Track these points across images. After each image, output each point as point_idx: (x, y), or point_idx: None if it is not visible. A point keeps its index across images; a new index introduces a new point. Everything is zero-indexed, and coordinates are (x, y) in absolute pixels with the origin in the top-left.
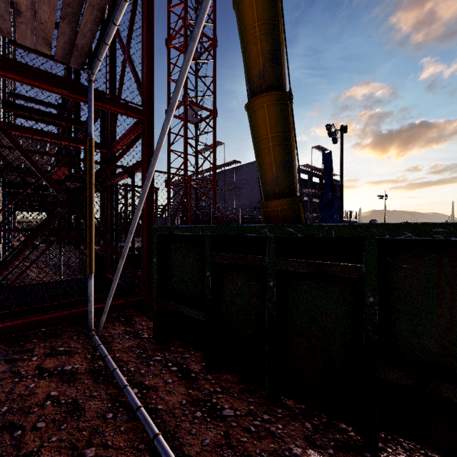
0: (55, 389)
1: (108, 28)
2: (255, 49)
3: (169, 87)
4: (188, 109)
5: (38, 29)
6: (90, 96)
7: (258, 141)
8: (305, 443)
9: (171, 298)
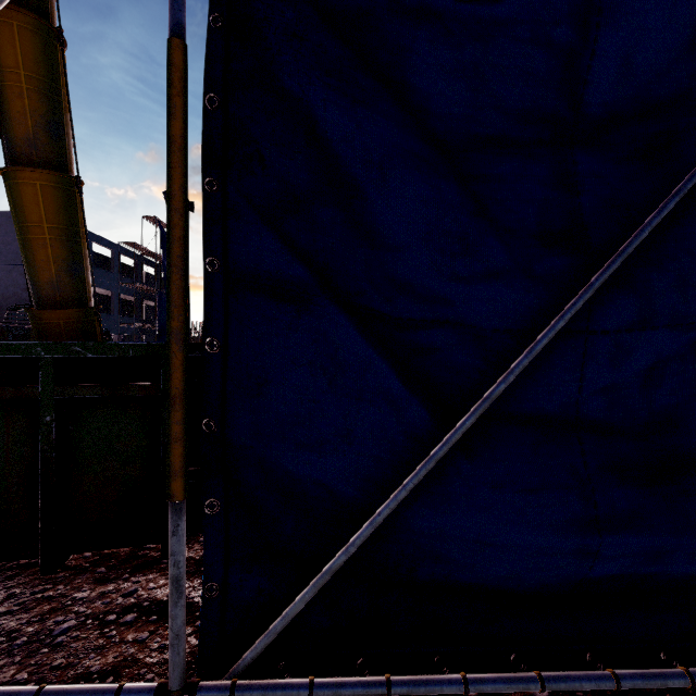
0: None
1: None
2: (19, 103)
3: None
4: None
5: None
6: None
7: (26, 226)
8: (96, 584)
9: None
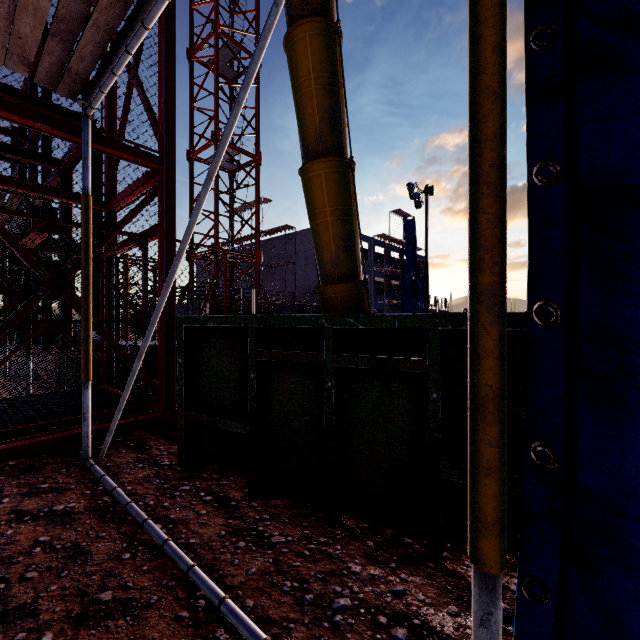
0: (44, 534)
1: (117, 55)
2: (310, 105)
3: (192, 118)
4: None
5: (14, 44)
6: (86, 137)
7: (315, 213)
8: (366, 560)
9: (202, 410)
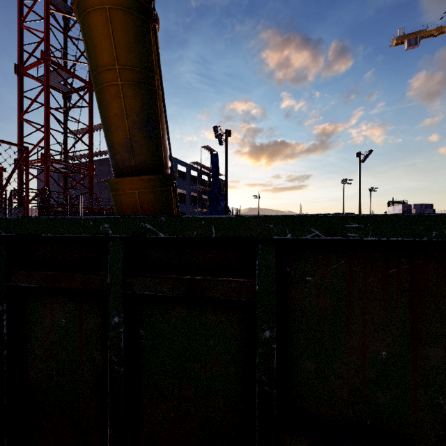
0: None
1: None
2: None
3: (21, 35)
4: (53, 72)
5: None
6: None
7: (98, 73)
8: None
9: None
